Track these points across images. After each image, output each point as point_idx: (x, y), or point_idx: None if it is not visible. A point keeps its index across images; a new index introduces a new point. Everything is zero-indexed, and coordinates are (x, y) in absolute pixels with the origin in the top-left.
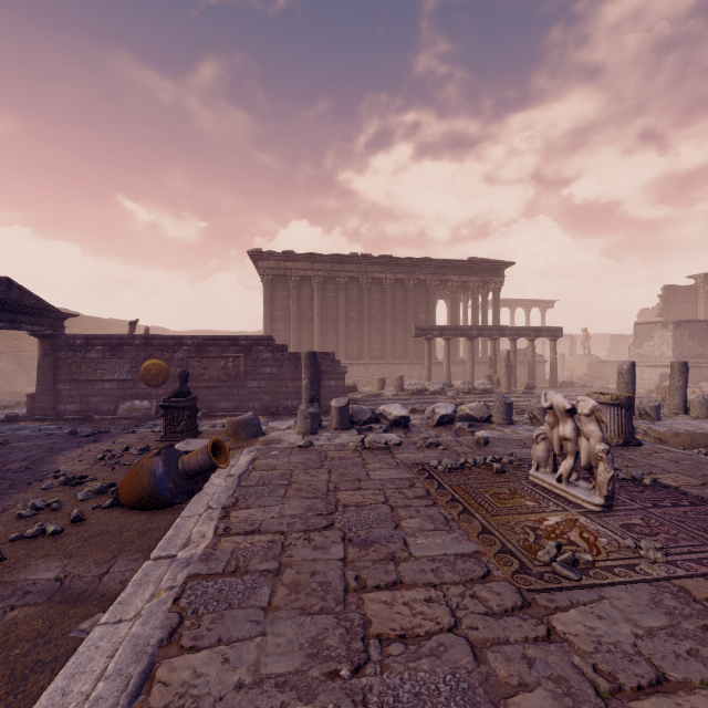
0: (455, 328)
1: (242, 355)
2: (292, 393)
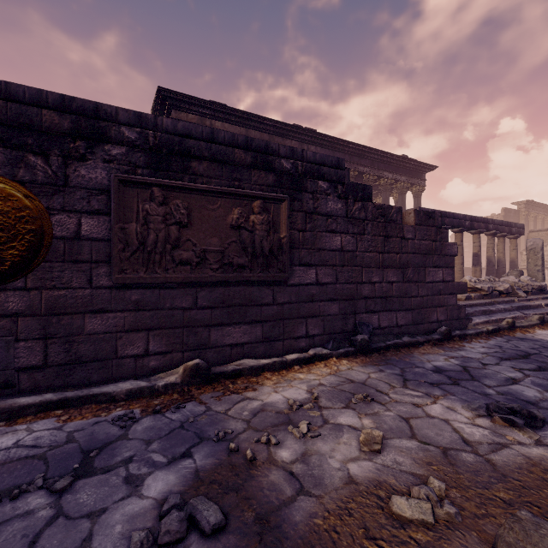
0: (452, 215)
1: (285, 196)
2: (379, 296)
